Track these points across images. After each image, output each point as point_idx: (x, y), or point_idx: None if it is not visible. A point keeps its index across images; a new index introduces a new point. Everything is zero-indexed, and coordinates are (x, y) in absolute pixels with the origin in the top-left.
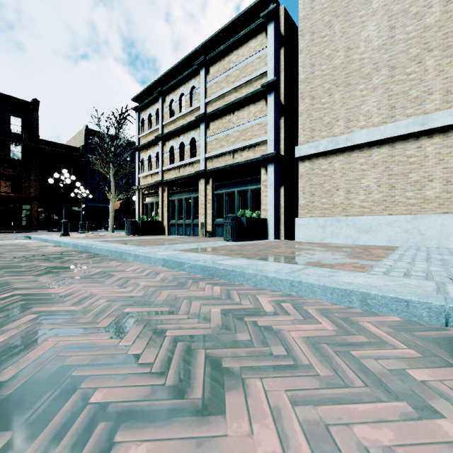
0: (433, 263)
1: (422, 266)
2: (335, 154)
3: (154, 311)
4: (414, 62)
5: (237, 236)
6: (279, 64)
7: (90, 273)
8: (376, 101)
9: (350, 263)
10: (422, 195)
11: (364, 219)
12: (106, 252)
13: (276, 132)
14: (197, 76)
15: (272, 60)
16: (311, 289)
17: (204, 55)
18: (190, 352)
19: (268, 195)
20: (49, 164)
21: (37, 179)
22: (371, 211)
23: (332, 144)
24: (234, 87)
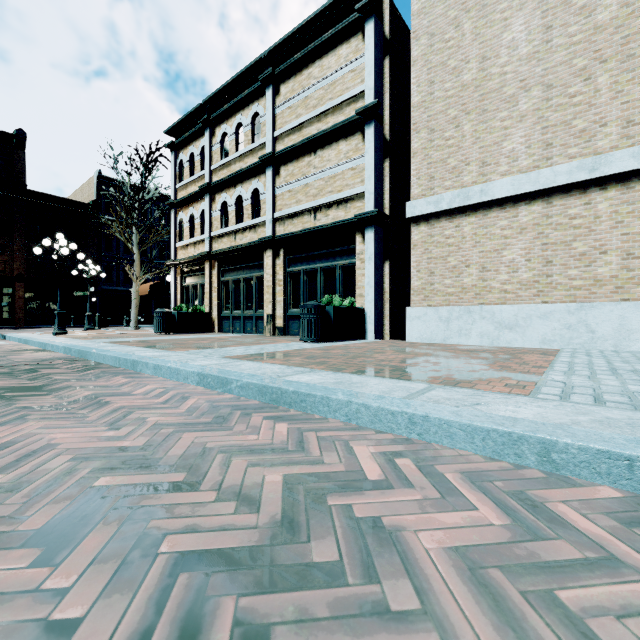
0: (627, 378)
1: (614, 383)
2: (464, 214)
3: (155, 482)
4: (580, 79)
5: (320, 335)
6: (383, 80)
7: (68, 399)
8: (525, 136)
9: (498, 378)
10: (592, 274)
11: (507, 309)
12: (112, 360)
13: (378, 180)
14: (261, 97)
15: (373, 74)
16: (447, 431)
17: (273, 67)
18: (201, 608)
19: (366, 274)
20: (41, 227)
21: (24, 249)
22: (518, 297)
23: (460, 199)
24: (316, 114)
